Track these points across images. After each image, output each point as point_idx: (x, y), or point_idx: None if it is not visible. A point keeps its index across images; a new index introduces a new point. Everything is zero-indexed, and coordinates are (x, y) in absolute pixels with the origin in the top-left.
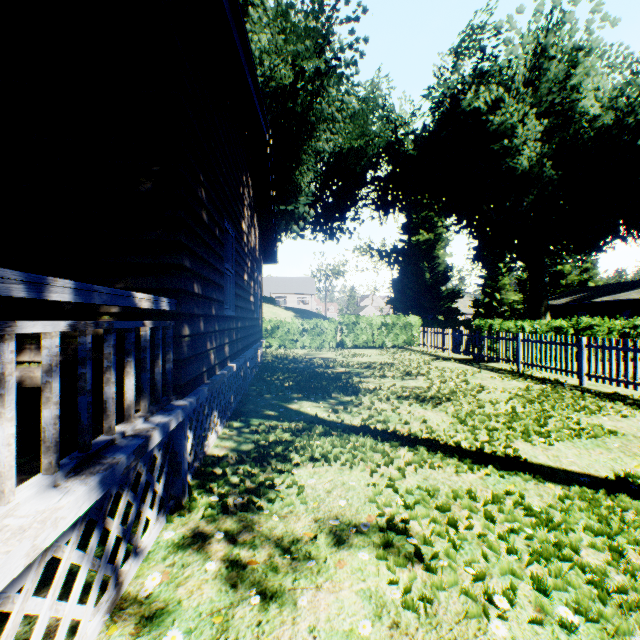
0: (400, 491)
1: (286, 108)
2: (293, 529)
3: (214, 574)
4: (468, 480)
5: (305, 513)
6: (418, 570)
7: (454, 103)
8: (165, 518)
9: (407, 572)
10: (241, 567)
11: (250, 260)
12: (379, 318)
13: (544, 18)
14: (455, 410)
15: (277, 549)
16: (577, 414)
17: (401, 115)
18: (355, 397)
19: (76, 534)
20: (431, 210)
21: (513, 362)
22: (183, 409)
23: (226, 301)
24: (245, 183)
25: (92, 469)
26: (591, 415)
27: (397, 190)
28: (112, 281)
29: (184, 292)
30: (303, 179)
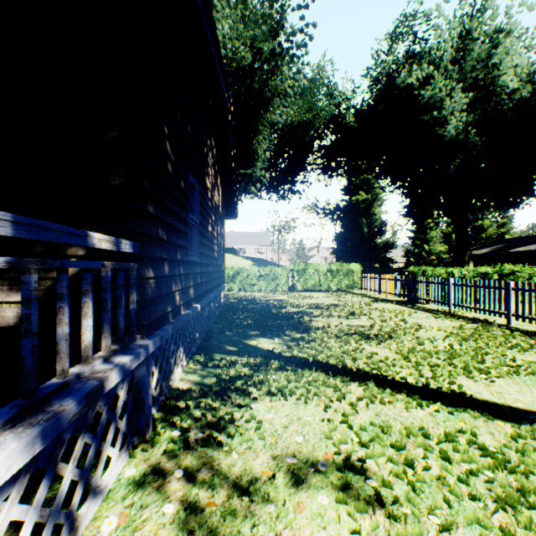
0: (354, 427)
1: (245, 85)
2: (251, 467)
3: (172, 517)
4: (418, 416)
5: (263, 449)
6: (379, 517)
7: (389, 81)
8: (128, 453)
9: (368, 519)
10: (199, 509)
11: (214, 214)
12: (325, 265)
13: (468, 6)
14: (398, 347)
15: (236, 489)
16: (511, 351)
17: (343, 92)
18: (306, 334)
19: (17, 489)
20: (369, 173)
21: (445, 304)
22: (145, 348)
23: (192, 248)
24: (209, 145)
25: (33, 419)
26: (524, 352)
27: (340, 157)
28: (79, 225)
29: (148, 236)
30: (260, 147)
